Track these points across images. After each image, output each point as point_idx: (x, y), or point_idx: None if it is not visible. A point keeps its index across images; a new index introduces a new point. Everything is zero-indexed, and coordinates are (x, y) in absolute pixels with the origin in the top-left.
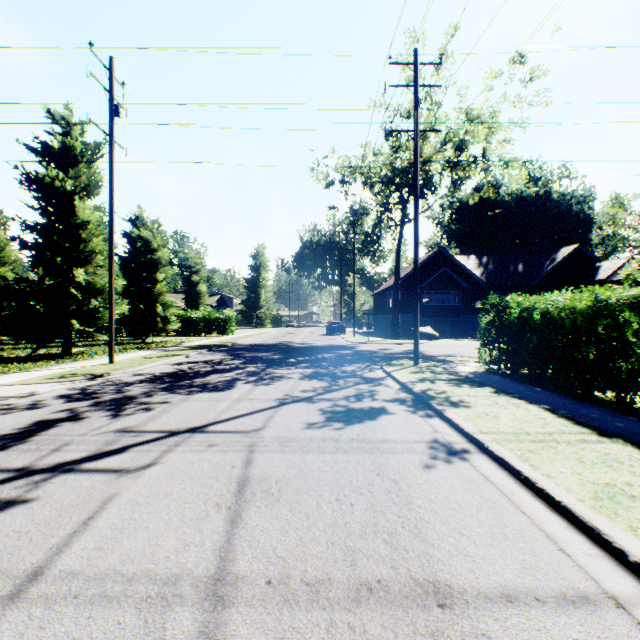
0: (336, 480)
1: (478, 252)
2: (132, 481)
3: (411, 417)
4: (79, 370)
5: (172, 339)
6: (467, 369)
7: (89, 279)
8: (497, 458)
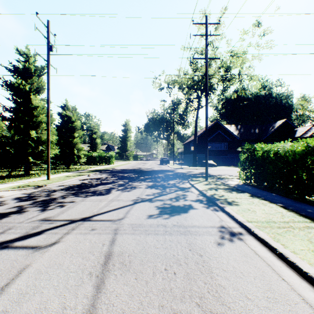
0: (165, 254)
1: (235, 123)
2: (41, 255)
3: (206, 211)
4: (30, 183)
5: (82, 166)
6: (233, 182)
7: (38, 136)
8: (260, 239)
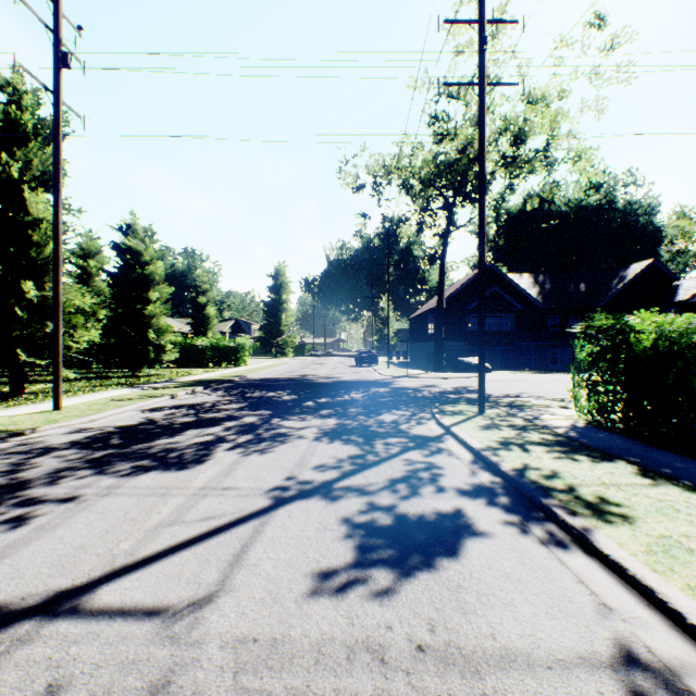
0: None
1: (529, 271)
2: None
3: (526, 547)
4: None
5: (171, 371)
6: (559, 421)
7: (47, 296)
8: None
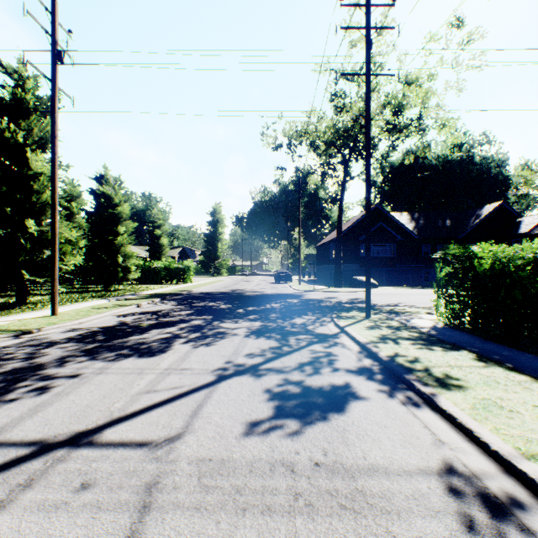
0: None
1: (408, 210)
2: None
3: (391, 406)
4: (12, 324)
5: (134, 287)
6: (424, 323)
7: (44, 230)
8: None
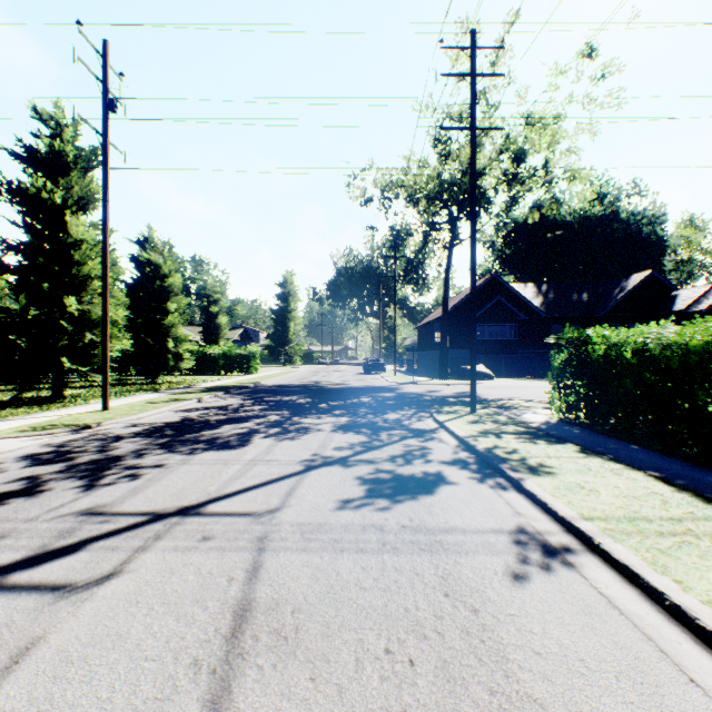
0: (384, 607)
1: (535, 279)
2: (73, 610)
3: (479, 489)
4: (63, 419)
5: (186, 379)
6: (537, 418)
7: (84, 309)
8: (618, 564)
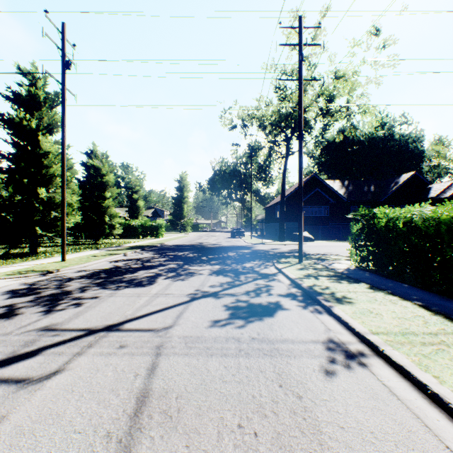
0: (238, 395)
1: (340, 177)
2: (28, 396)
3: (303, 313)
4: (35, 267)
5: (117, 241)
6: (341, 266)
7: (50, 196)
8: (395, 364)
